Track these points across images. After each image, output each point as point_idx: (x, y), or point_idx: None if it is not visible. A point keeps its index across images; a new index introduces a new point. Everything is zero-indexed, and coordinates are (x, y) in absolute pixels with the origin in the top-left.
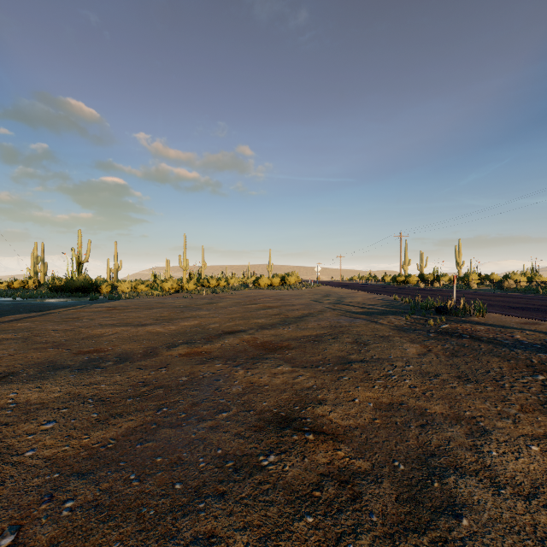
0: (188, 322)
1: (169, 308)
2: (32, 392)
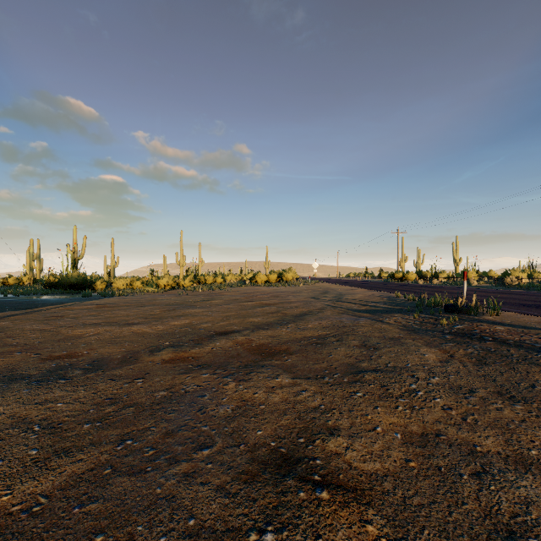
0: (178, 321)
1: (162, 305)
2: None
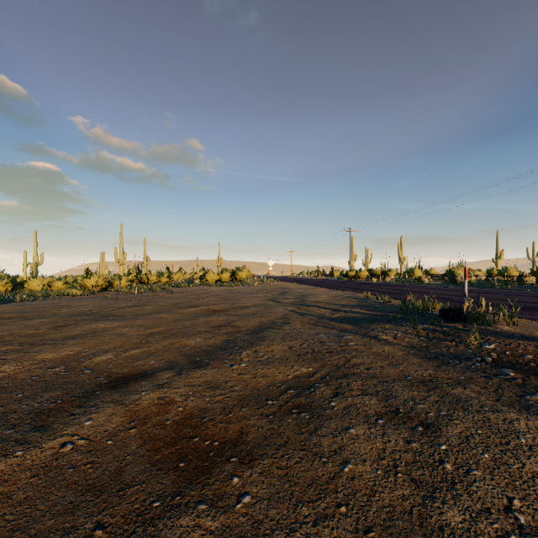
0: (56, 351)
1: (64, 316)
2: None
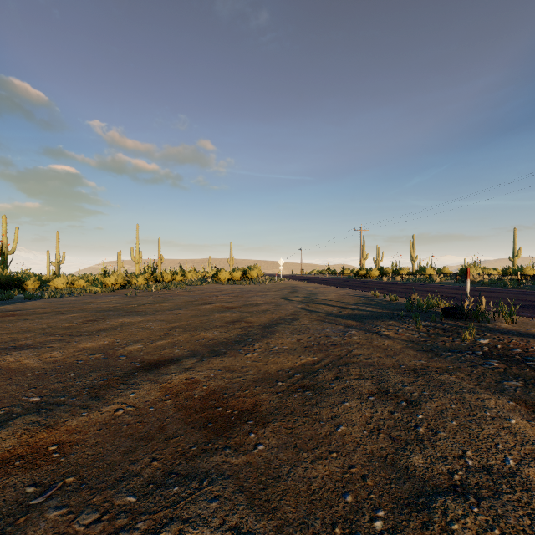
0: (93, 341)
1: (92, 311)
2: None
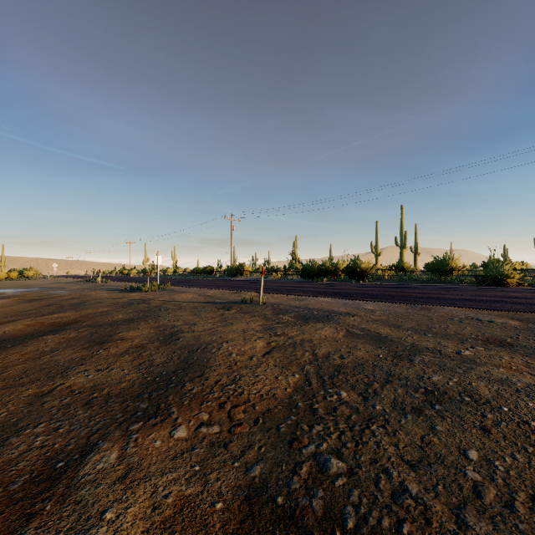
0: None
1: None
2: None
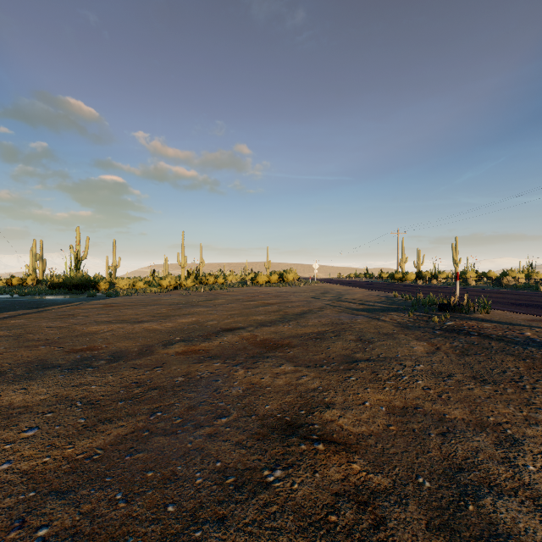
0: (185, 319)
1: (167, 304)
2: (16, 394)
